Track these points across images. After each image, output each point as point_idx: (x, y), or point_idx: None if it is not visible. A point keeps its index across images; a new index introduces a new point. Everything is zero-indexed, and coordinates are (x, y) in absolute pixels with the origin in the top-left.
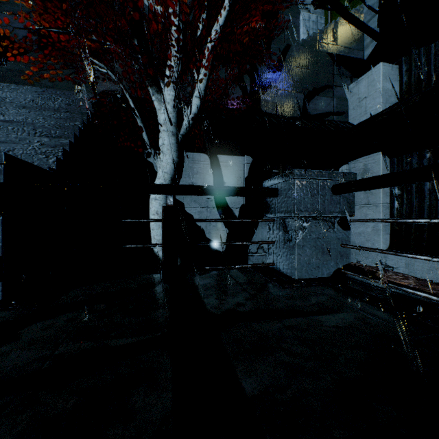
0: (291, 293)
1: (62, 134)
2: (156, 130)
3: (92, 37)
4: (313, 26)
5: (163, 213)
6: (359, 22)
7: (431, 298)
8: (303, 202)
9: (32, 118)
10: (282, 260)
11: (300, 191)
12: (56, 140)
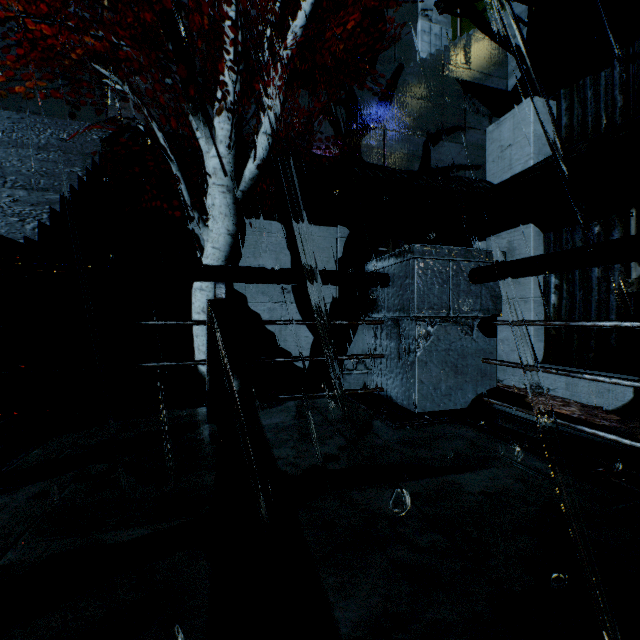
0: (411, 436)
1: (50, 185)
2: (204, 185)
3: (100, 34)
4: (435, 41)
5: (209, 312)
6: (501, 36)
7: (621, 441)
8: (427, 295)
9: (0, 159)
10: (395, 384)
11: (423, 278)
12: (39, 194)
